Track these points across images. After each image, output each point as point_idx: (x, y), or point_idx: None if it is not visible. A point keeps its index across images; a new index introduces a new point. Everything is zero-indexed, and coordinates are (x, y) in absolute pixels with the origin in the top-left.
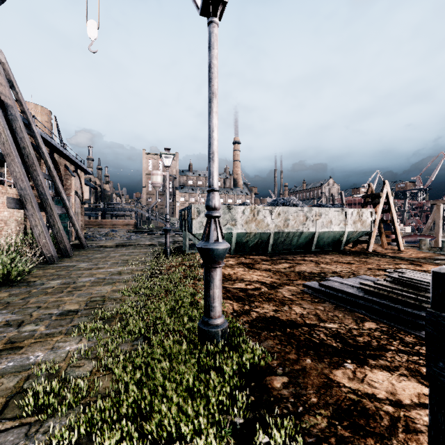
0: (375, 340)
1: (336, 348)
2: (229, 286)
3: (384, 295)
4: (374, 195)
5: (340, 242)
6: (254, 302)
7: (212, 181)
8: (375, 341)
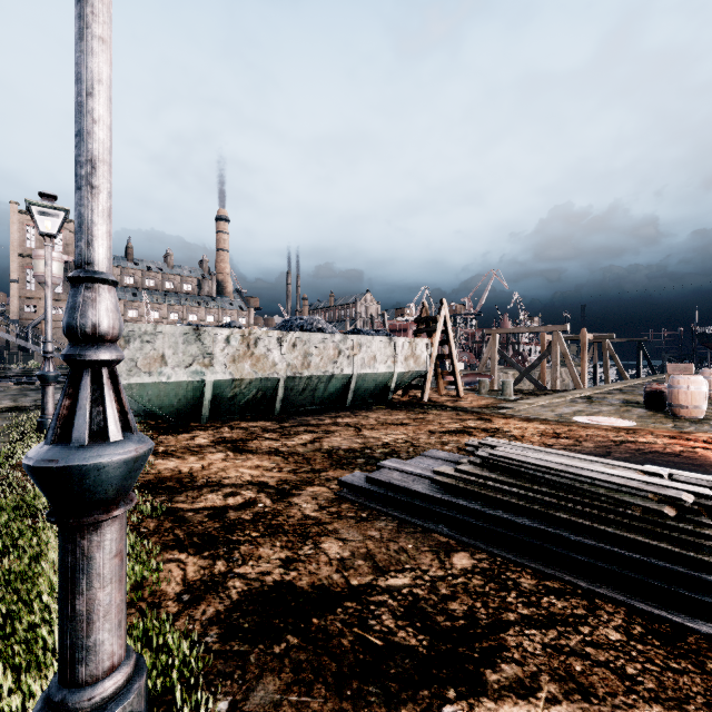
0: (480, 601)
1: (420, 652)
2: (184, 507)
3: (475, 492)
4: (430, 319)
5: (387, 389)
6: (240, 544)
7: (87, 251)
8: (480, 606)
